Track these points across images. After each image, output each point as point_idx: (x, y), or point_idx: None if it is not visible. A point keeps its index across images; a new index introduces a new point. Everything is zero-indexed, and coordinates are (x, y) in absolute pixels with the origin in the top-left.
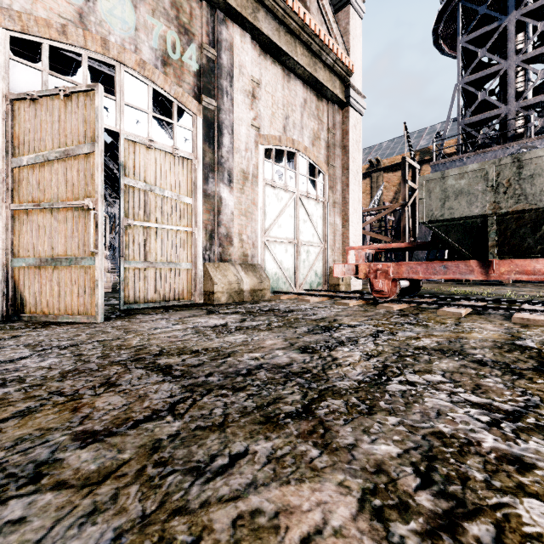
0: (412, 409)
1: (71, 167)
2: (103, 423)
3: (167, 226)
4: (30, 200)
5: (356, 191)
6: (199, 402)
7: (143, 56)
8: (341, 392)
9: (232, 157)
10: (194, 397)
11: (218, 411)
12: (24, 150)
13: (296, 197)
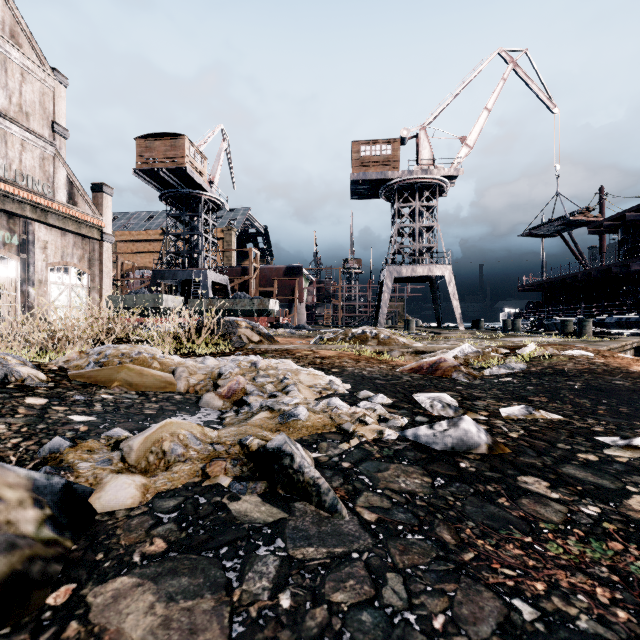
0: None
1: None
2: None
3: (6, 304)
4: None
5: (108, 281)
6: None
7: None
8: None
9: (35, 275)
10: None
11: None
12: None
13: (69, 287)
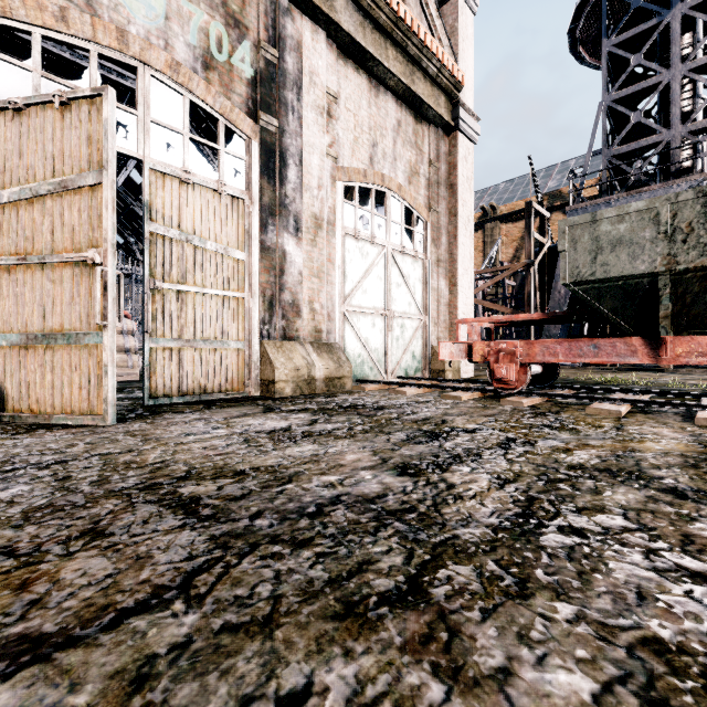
0: (593, 585)
1: (71, 205)
2: (61, 617)
3: (211, 290)
4: (13, 251)
5: (467, 245)
6: (234, 570)
7: (176, 55)
8: (468, 549)
9: (300, 197)
10: (227, 559)
11: (263, 590)
12: (4, 182)
13: (386, 253)
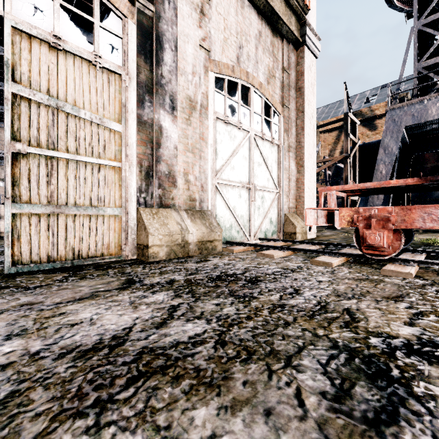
0: None
1: None
2: None
3: (84, 158)
4: None
5: (311, 136)
6: None
7: None
8: None
9: (175, 79)
10: None
11: None
12: None
13: (250, 137)
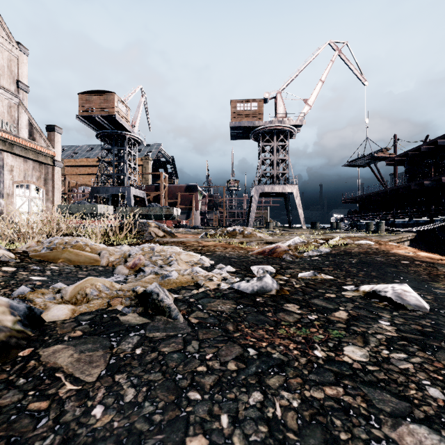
0: None
1: None
2: None
3: None
4: None
5: (59, 195)
6: None
7: None
8: None
9: (4, 190)
10: None
11: None
12: None
13: (30, 198)
